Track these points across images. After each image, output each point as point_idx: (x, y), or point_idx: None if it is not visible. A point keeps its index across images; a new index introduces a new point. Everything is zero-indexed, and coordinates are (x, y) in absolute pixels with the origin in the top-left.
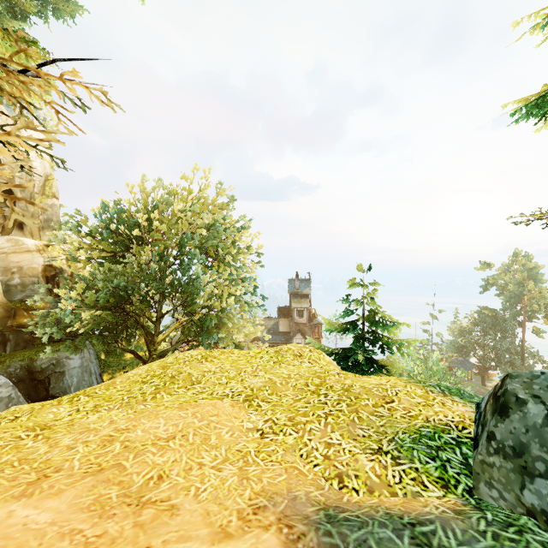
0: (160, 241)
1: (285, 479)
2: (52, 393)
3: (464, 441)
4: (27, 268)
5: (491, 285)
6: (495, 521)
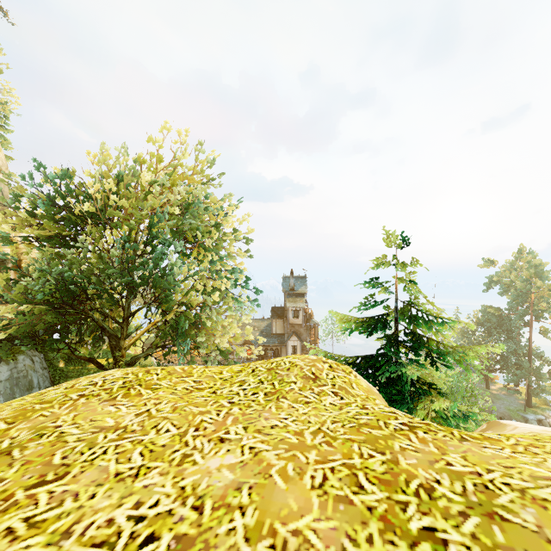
0: (124, 222)
1: None
2: None
3: None
4: None
5: (496, 283)
6: None
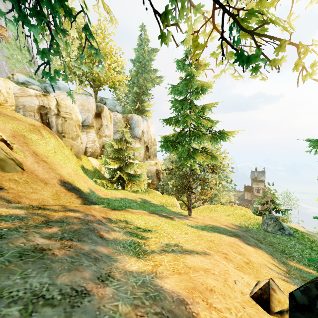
0: None
1: (232, 223)
2: None
3: None
4: (152, 171)
5: None
6: (258, 229)
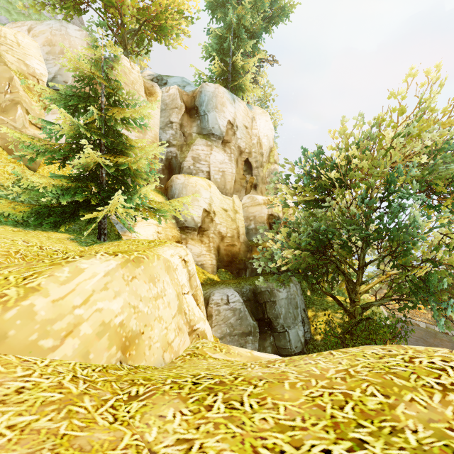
0: (363, 181)
1: None
2: (267, 316)
3: None
4: (258, 217)
5: None
6: None
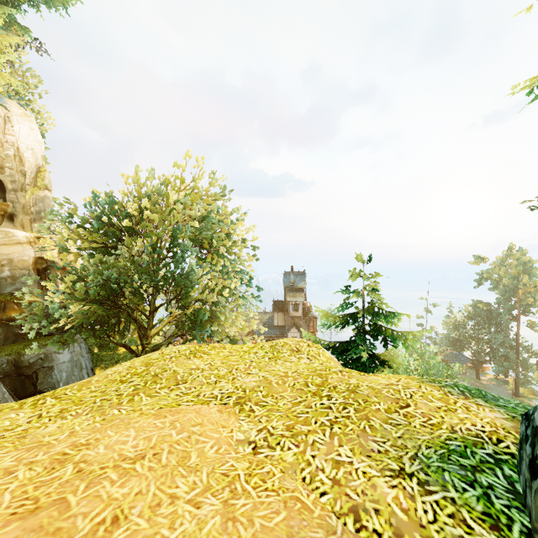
0: (153, 233)
1: (284, 518)
2: (40, 388)
3: (504, 458)
4: (18, 260)
5: (486, 279)
6: None
